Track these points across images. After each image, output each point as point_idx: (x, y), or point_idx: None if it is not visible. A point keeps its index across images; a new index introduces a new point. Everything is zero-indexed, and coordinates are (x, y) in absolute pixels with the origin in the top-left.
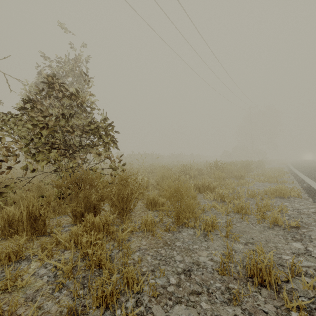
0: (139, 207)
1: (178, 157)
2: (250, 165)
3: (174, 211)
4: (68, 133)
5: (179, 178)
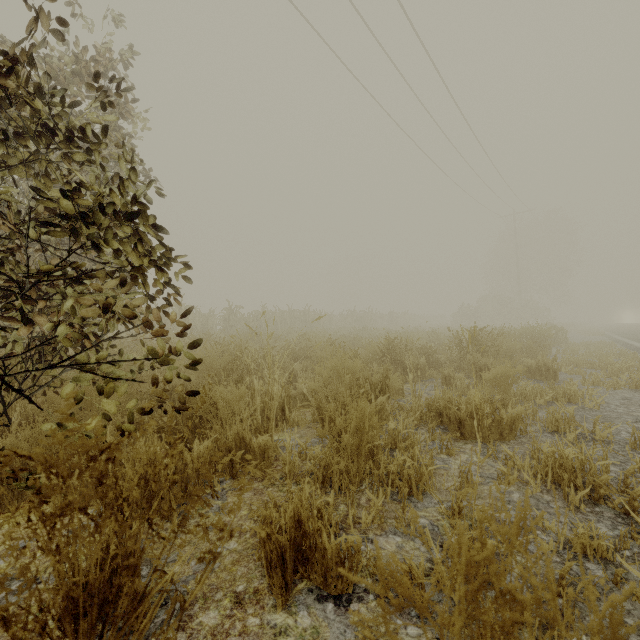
0: (234, 547)
1: (363, 318)
2: (545, 337)
3: None
4: None
5: (386, 382)
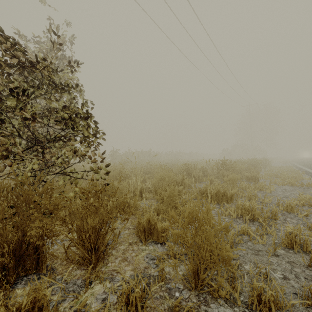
0: (127, 232)
1: (176, 155)
2: (258, 163)
3: (188, 264)
4: (23, 119)
5: (183, 181)
